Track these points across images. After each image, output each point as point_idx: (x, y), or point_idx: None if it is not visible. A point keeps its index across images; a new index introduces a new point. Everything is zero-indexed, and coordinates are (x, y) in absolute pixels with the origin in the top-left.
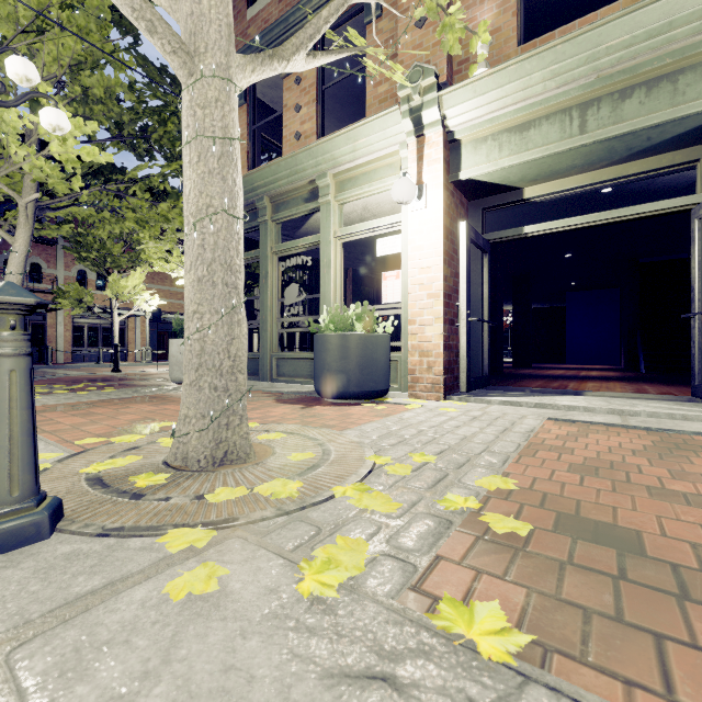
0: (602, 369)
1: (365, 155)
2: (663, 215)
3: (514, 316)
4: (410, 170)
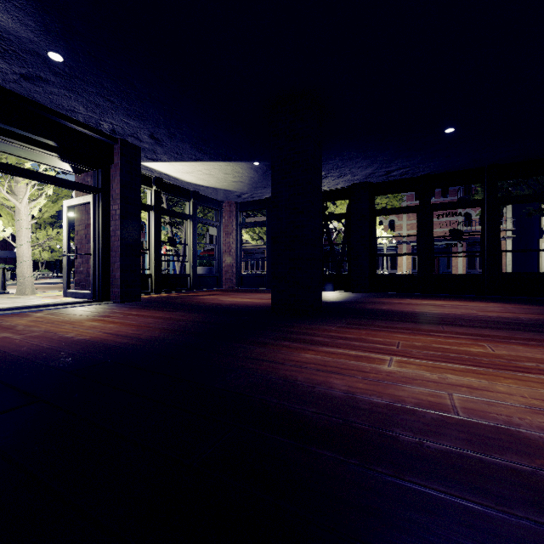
0: None
1: None
2: None
3: None
4: None
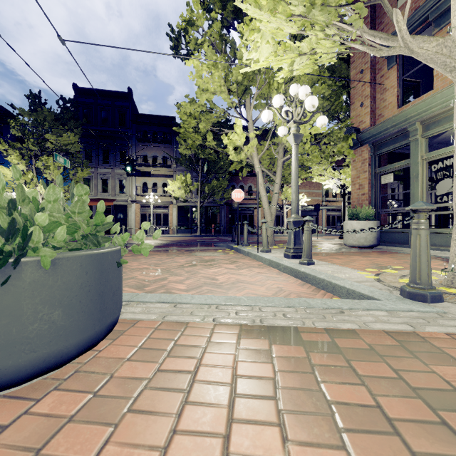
0: None
1: None
2: None
3: None
4: None
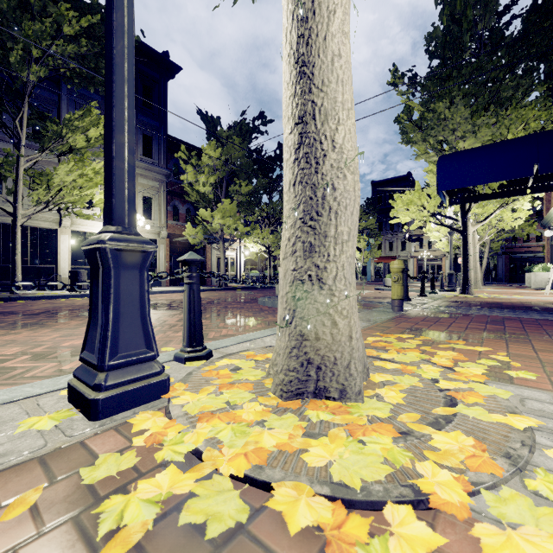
0: None
1: None
2: None
3: None
4: None
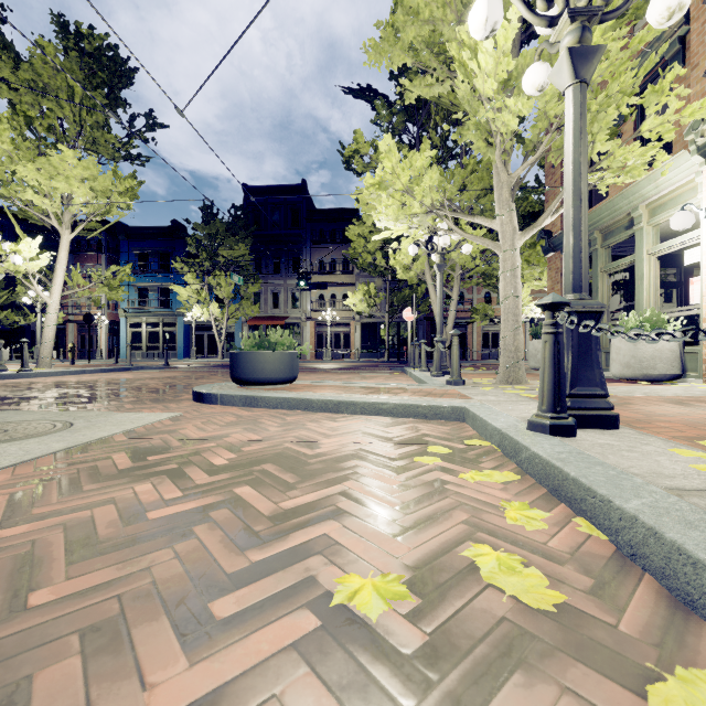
0: None
1: (667, 187)
2: None
3: None
4: (704, 193)
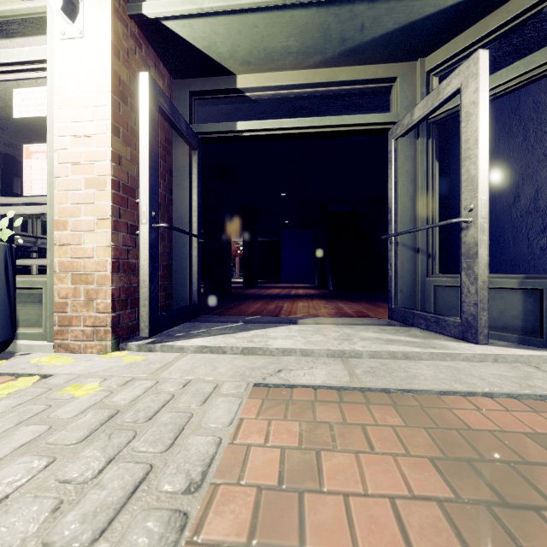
0: (305, 287)
1: None
2: (366, 133)
3: (244, 244)
4: None
